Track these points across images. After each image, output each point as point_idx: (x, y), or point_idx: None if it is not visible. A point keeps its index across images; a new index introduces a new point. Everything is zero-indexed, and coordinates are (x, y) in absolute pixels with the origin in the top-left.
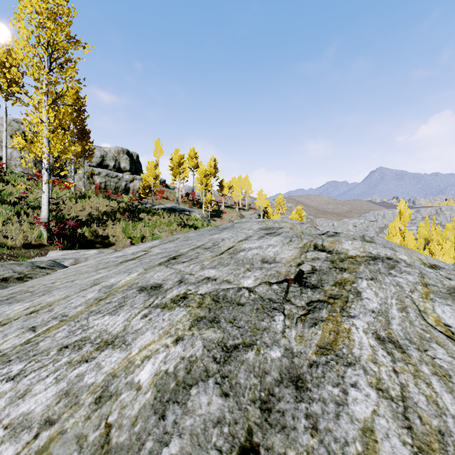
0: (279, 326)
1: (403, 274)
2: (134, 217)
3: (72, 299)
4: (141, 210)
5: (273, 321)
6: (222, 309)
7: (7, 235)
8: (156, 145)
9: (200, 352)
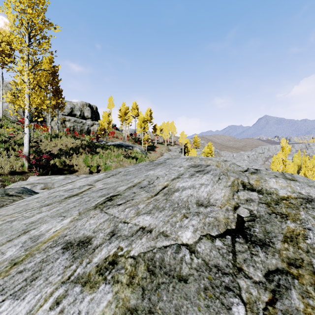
0: None
1: None
2: (92, 151)
3: None
4: (97, 146)
5: None
6: (160, 290)
7: None
8: (109, 100)
9: None
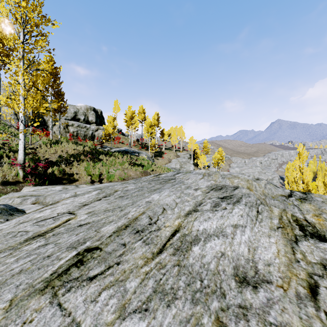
0: None
1: None
2: (95, 158)
3: None
4: (101, 153)
5: None
6: None
7: None
8: (114, 104)
9: None
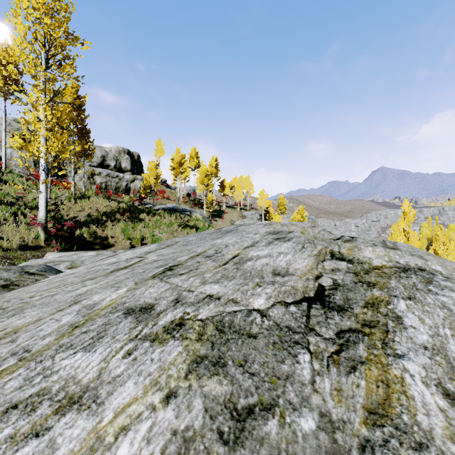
0: (306, 372)
1: (445, 290)
2: (134, 218)
3: (43, 324)
4: (141, 211)
5: (297, 363)
6: (229, 344)
7: (3, 237)
8: (157, 145)
9: (199, 420)
